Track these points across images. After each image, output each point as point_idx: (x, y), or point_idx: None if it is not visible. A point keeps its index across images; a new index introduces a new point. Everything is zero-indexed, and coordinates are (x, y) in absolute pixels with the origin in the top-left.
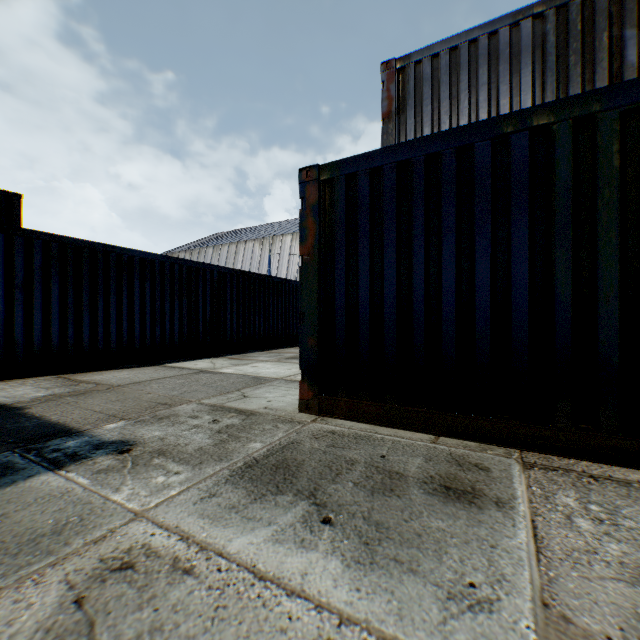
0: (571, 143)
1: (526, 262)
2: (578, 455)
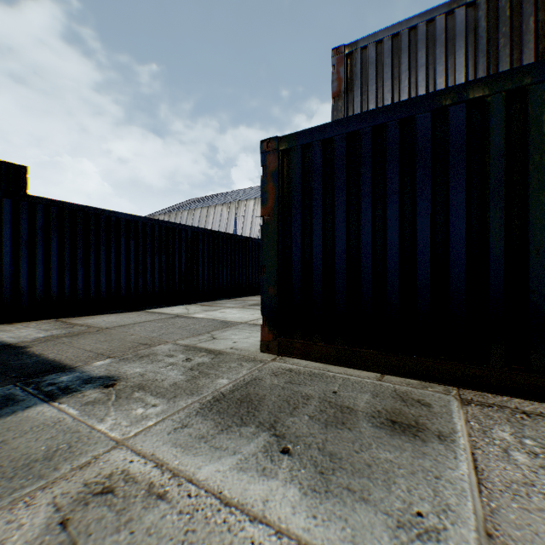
0: (504, 113)
1: (463, 220)
2: (510, 393)
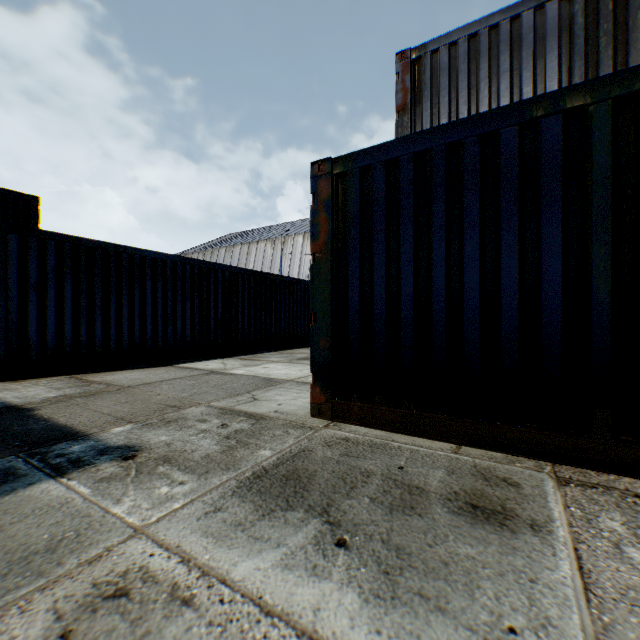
0: (610, 126)
1: (558, 257)
2: (618, 470)
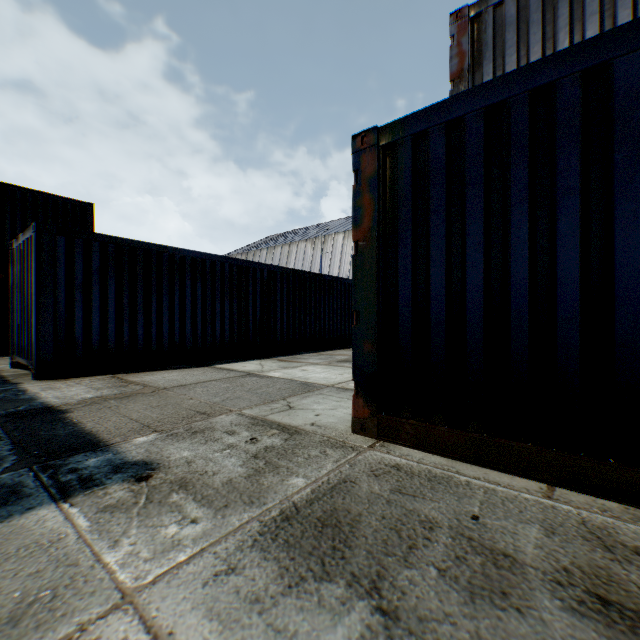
0: None
1: None
2: None
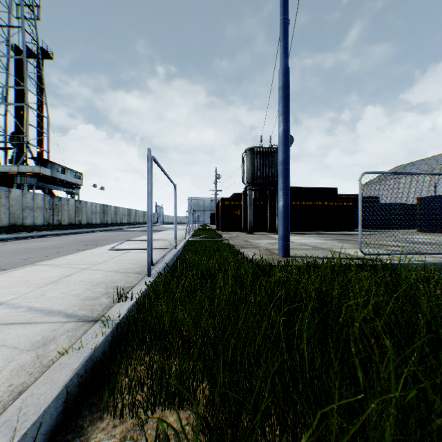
0: None
1: None
2: None
